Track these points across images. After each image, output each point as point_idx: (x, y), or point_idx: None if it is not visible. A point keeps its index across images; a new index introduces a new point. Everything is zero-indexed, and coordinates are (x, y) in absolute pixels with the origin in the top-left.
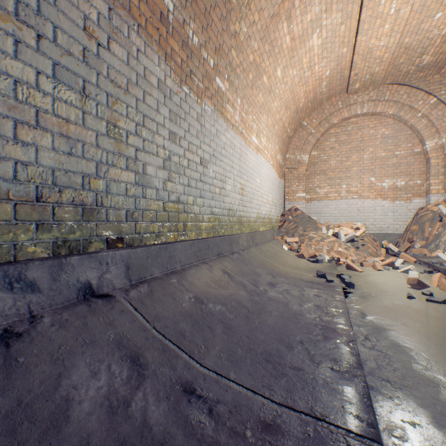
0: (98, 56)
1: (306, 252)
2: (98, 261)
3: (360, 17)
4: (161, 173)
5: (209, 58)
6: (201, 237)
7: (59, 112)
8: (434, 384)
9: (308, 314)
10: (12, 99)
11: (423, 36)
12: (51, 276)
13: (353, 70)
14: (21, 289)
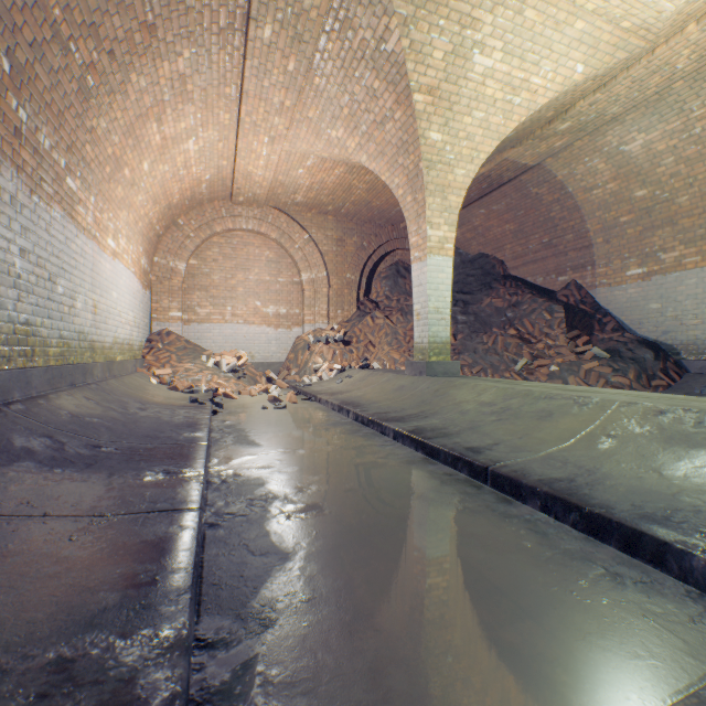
0: None
1: (182, 385)
2: None
3: (238, 145)
4: (13, 294)
5: (61, 158)
6: (50, 365)
7: None
8: (249, 436)
9: (178, 420)
10: None
11: (293, 180)
12: None
13: (236, 184)
14: None
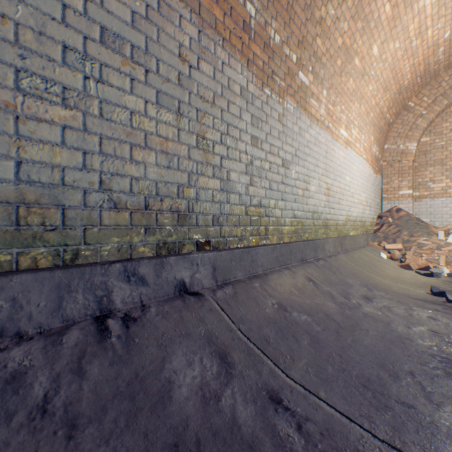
0: (190, 77)
1: (414, 262)
2: (190, 262)
3: None
4: (243, 178)
5: (291, 53)
6: (282, 242)
7: (160, 132)
8: None
9: (419, 340)
10: (129, 127)
11: None
12: (155, 272)
13: None
14: (135, 282)
